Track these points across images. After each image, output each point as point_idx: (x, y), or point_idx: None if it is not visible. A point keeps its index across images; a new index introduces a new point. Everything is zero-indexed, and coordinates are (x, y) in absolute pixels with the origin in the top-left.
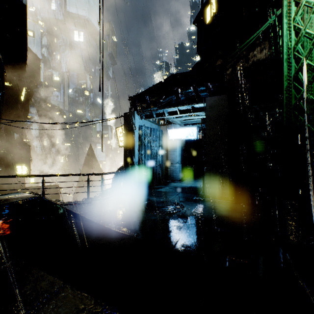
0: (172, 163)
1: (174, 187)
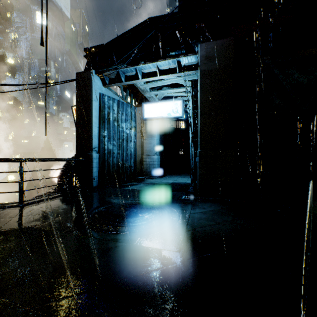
0: (149, 154)
1: (151, 183)
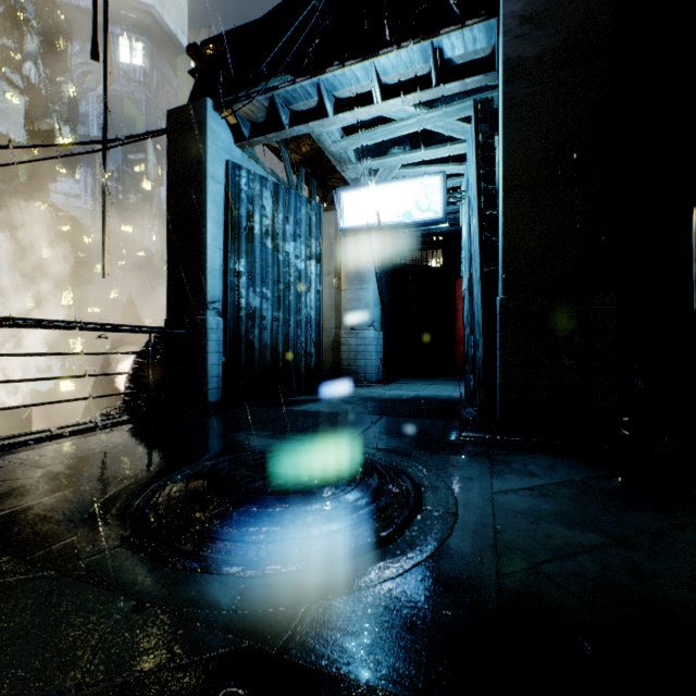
0: (356, 326)
1: (360, 398)
